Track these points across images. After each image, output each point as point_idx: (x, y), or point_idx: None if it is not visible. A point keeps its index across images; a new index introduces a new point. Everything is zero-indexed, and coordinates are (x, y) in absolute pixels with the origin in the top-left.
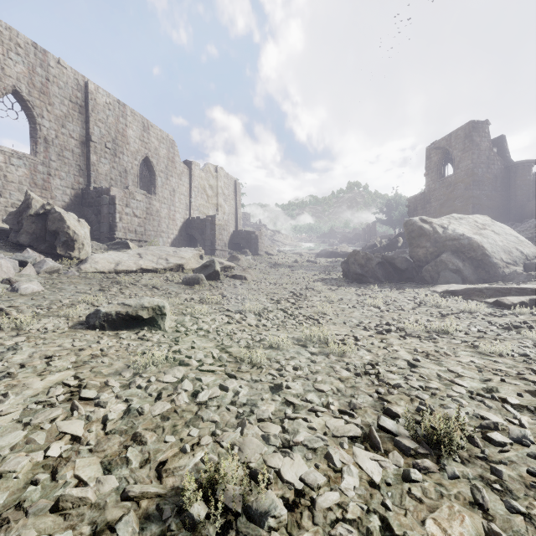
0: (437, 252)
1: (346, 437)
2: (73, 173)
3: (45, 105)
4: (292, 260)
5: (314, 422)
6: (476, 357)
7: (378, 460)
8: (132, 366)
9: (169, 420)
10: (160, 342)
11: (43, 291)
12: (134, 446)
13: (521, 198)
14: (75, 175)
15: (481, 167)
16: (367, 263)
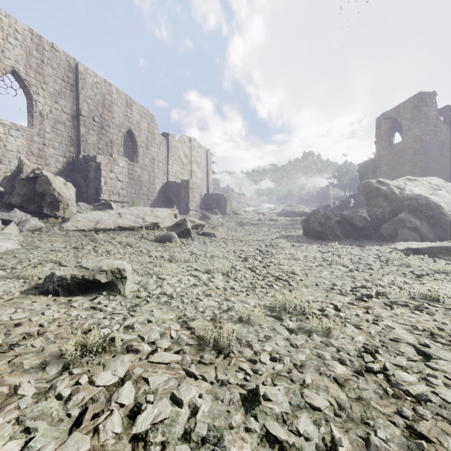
0: (394, 211)
1: None
2: (65, 143)
3: (40, 83)
4: (256, 219)
5: None
6: None
7: None
8: (65, 355)
9: None
10: (114, 312)
11: (17, 249)
12: None
13: None
14: (67, 145)
15: (428, 134)
16: (326, 221)
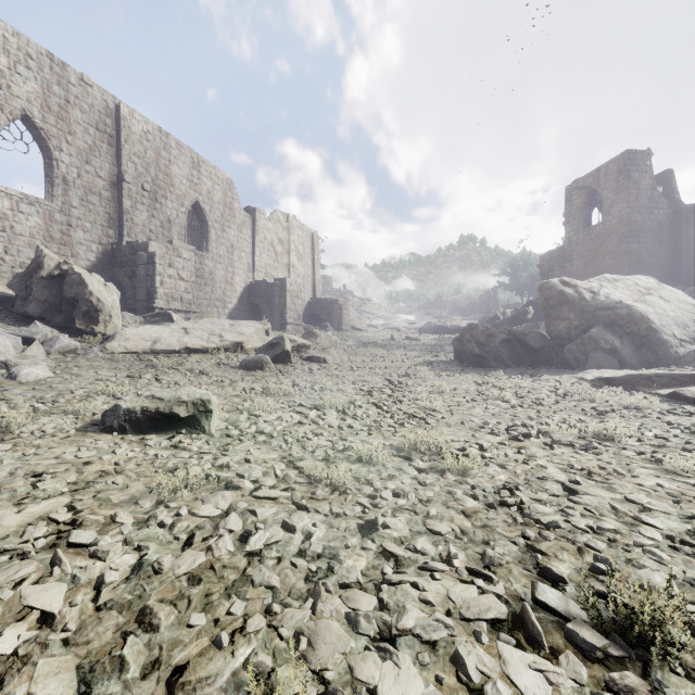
0: (584, 326)
1: (483, 621)
2: (100, 224)
3: (64, 134)
4: (387, 337)
5: (429, 590)
6: (664, 477)
7: (543, 670)
8: (156, 490)
9: (200, 584)
10: (201, 451)
11: (51, 377)
12: (138, 634)
13: None
14: (104, 226)
15: (640, 212)
16: (488, 340)
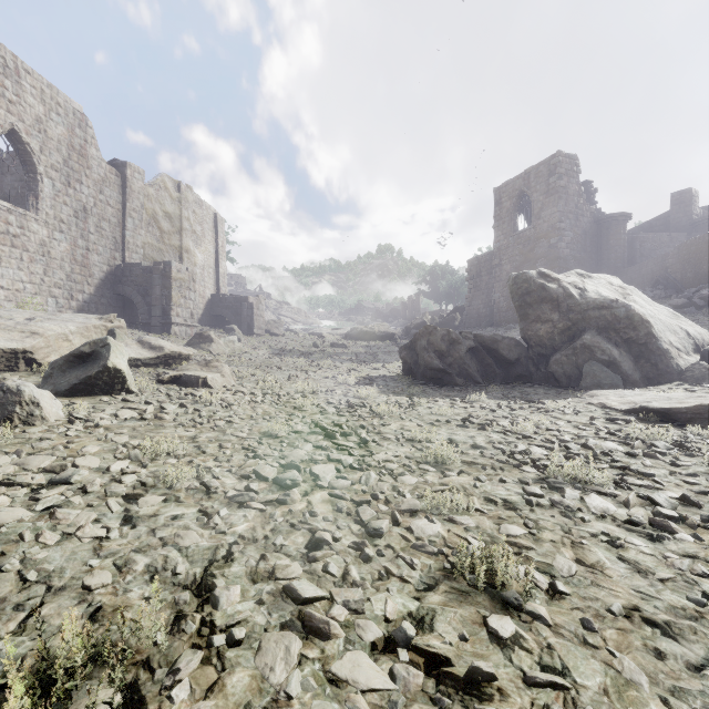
0: (572, 330)
1: None
2: None
3: None
4: (309, 344)
5: None
6: None
7: None
8: None
9: None
10: None
11: None
12: None
13: (615, 264)
14: None
15: (569, 217)
16: (450, 349)
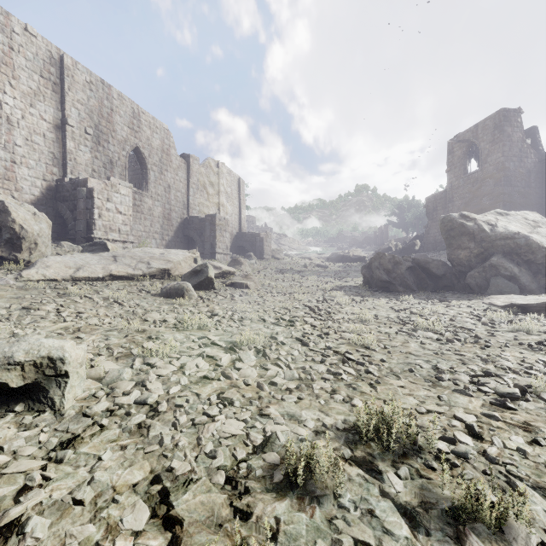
0: (484, 254)
1: None
2: (44, 162)
3: (8, 78)
4: (301, 265)
5: None
6: None
7: None
8: None
9: None
10: (3, 472)
11: None
12: None
13: None
14: (48, 164)
15: (512, 160)
16: (394, 268)
